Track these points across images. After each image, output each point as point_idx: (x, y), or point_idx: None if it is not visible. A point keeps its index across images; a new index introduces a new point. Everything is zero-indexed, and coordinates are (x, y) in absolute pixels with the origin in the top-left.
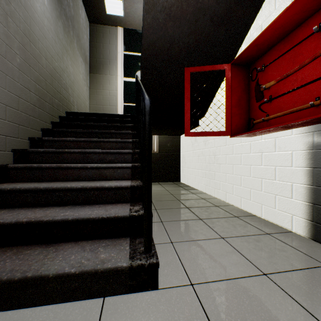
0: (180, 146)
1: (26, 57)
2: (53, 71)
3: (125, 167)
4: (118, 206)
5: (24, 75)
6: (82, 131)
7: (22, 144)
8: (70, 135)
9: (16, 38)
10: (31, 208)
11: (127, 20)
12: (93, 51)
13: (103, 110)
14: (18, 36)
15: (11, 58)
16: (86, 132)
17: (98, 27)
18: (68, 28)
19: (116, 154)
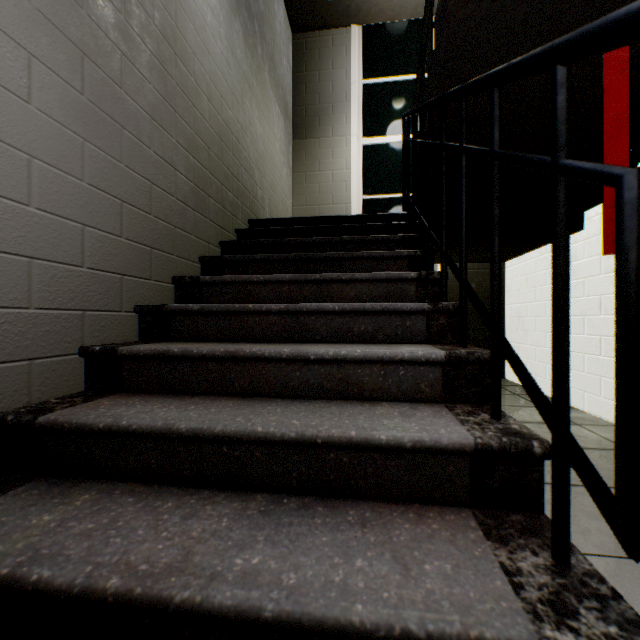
0: (506, 289)
1: (168, 90)
2: (224, 129)
3: (423, 362)
4: (435, 531)
5: (162, 133)
6: (283, 257)
7: (158, 293)
8: (258, 269)
9: (145, 44)
10: (155, 492)
11: (372, 3)
12: (300, 92)
13: (320, 214)
14: (150, 40)
15: (134, 90)
16: (293, 260)
17: (310, 38)
18: (253, 38)
19: (378, 315)
